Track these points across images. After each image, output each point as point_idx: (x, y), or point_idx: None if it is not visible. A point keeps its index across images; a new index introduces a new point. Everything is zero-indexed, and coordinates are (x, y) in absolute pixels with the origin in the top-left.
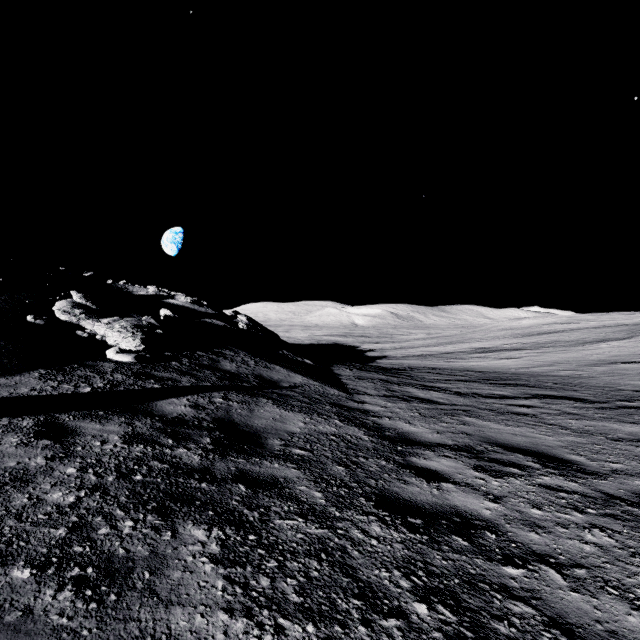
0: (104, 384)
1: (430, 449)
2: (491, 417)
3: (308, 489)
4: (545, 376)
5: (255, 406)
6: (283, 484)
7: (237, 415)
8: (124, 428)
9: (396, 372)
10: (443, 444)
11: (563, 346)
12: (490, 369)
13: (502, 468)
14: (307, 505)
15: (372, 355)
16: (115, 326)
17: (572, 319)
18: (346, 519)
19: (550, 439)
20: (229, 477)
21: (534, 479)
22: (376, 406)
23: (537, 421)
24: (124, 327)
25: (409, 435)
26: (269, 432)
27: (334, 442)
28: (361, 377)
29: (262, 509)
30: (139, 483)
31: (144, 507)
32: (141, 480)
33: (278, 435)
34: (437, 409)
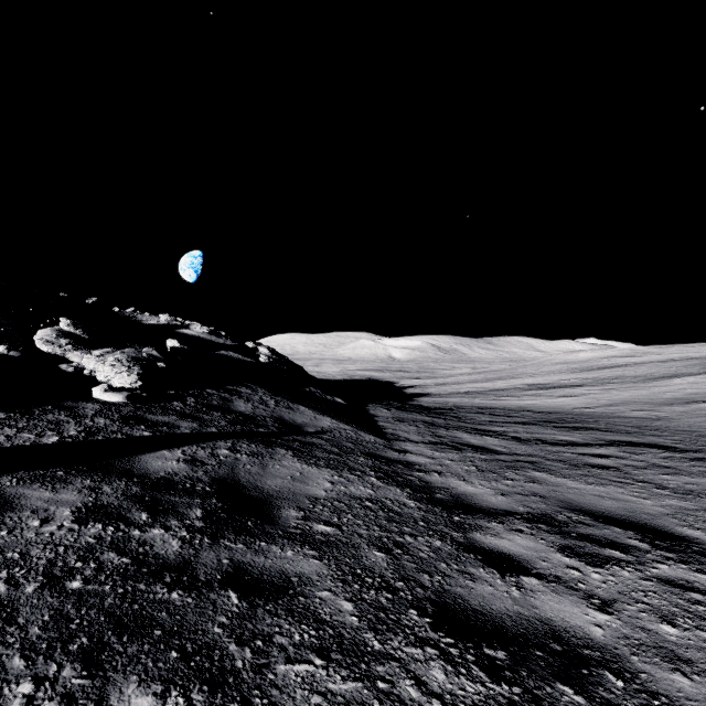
0: (78, 432)
1: (497, 520)
2: (565, 471)
3: (333, 596)
4: (616, 417)
5: (270, 460)
6: (296, 588)
7: (245, 473)
8: (84, 496)
9: (441, 412)
10: (512, 512)
11: (629, 382)
12: (549, 409)
13: (599, 550)
14: (330, 629)
15: (412, 392)
16: (108, 359)
17: (635, 352)
18: (390, 656)
19: (648, 503)
20: (217, 578)
21: (647, 569)
22: (421, 457)
23: (623, 477)
24: (119, 360)
25: (467, 498)
26: (284, 498)
27: (370, 511)
28: (401, 419)
29: (259, 641)
30: (73, 596)
31: (64, 648)
32: (78, 590)
33: (296, 502)
34: (496, 460)
